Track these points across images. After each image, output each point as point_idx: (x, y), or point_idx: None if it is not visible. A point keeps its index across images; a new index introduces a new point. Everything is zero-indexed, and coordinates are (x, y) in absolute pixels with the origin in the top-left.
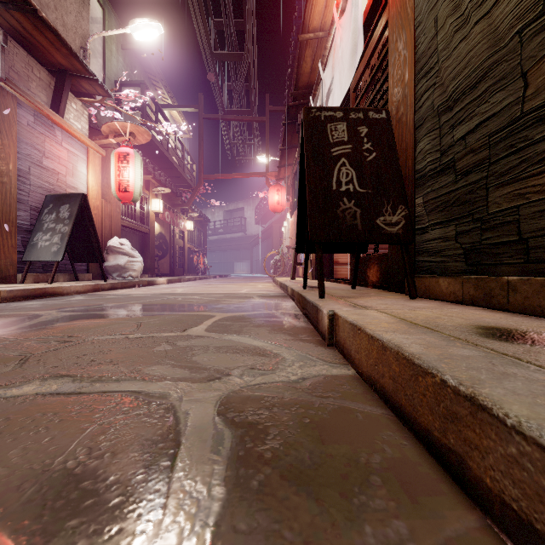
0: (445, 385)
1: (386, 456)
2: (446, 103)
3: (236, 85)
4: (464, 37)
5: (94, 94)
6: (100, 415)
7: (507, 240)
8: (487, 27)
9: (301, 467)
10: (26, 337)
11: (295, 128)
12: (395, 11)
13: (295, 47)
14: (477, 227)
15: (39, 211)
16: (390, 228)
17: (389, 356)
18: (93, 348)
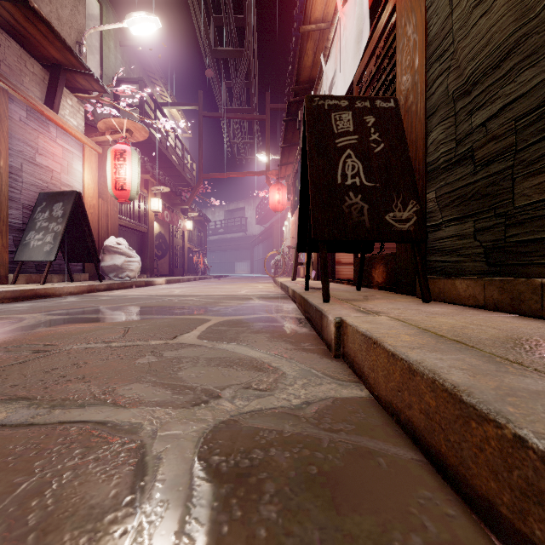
0: (524, 445)
1: (429, 540)
2: (463, 87)
3: (236, 82)
4: (485, 11)
5: (90, 90)
6: (46, 460)
7: (538, 237)
8: None
9: None
10: None
11: (296, 125)
12: None
13: (296, 43)
14: (500, 223)
15: (32, 210)
16: (400, 225)
17: (420, 383)
18: (67, 360)
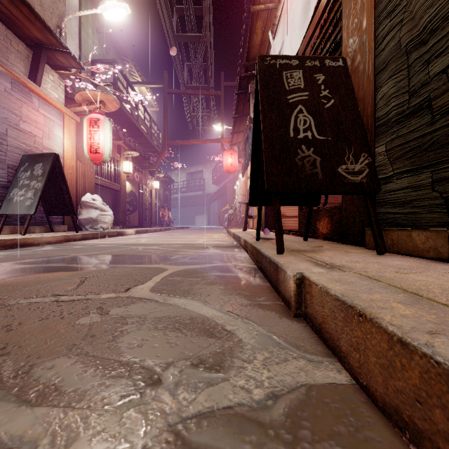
0: None
1: None
2: (418, 37)
3: (195, 64)
4: None
5: (69, 67)
6: None
7: None
8: None
9: None
10: None
11: (247, 97)
12: None
13: (246, 29)
14: None
15: (16, 169)
16: (353, 177)
17: None
18: (1, 320)
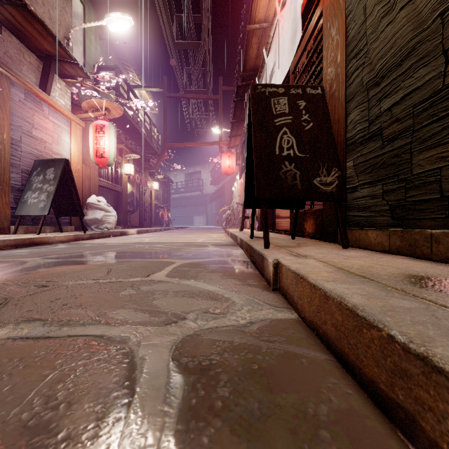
0: (393, 340)
1: (333, 407)
2: (374, 79)
3: (194, 69)
4: (390, 21)
5: (76, 76)
6: (63, 360)
7: (429, 198)
8: (411, 12)
9: (251, 420)
10: (10, 282)
11: (244, 104)
12: (329, 2)
13: (243, 37)
14: (402, 186)
15: (29, 173)
16: (325, 187)
17: (332, 305)
18: (66, 293)
